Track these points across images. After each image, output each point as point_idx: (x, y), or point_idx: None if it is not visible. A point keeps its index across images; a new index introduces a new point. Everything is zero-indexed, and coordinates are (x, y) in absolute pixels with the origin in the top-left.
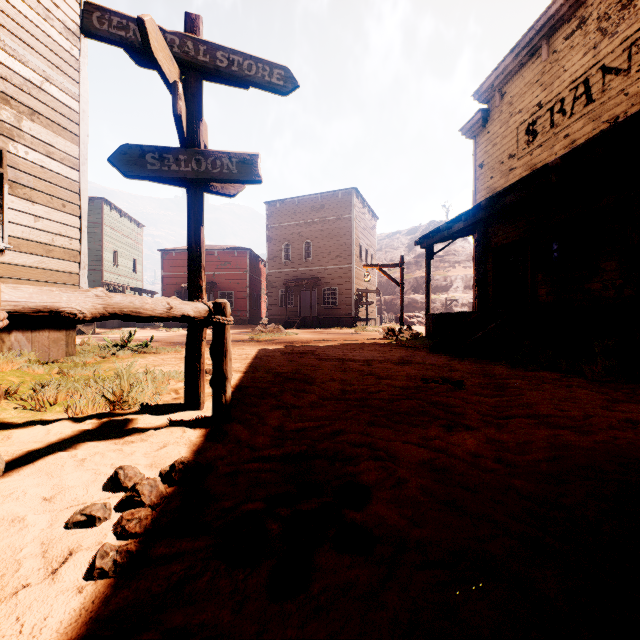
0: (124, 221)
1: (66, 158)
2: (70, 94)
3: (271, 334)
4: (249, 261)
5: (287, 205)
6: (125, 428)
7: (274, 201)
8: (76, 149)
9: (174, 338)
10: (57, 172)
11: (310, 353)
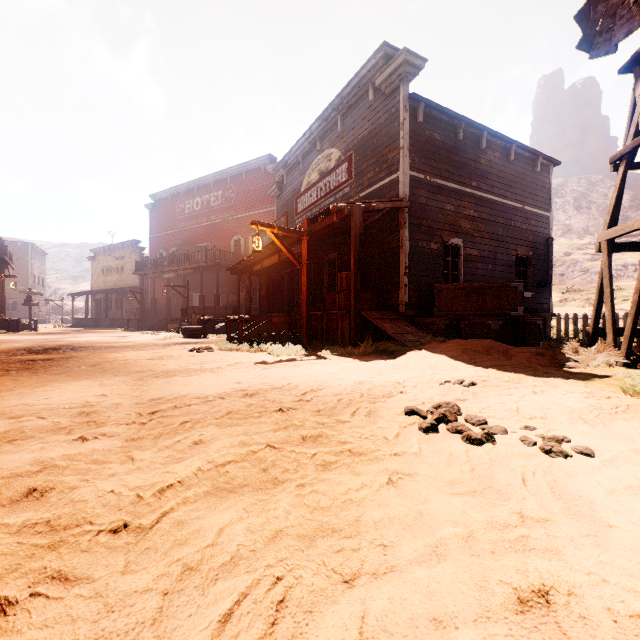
0: None
1: None
2: None
3: None
4: None
5: None
6: None
7: None
8: None
9: None
10: None
11: None
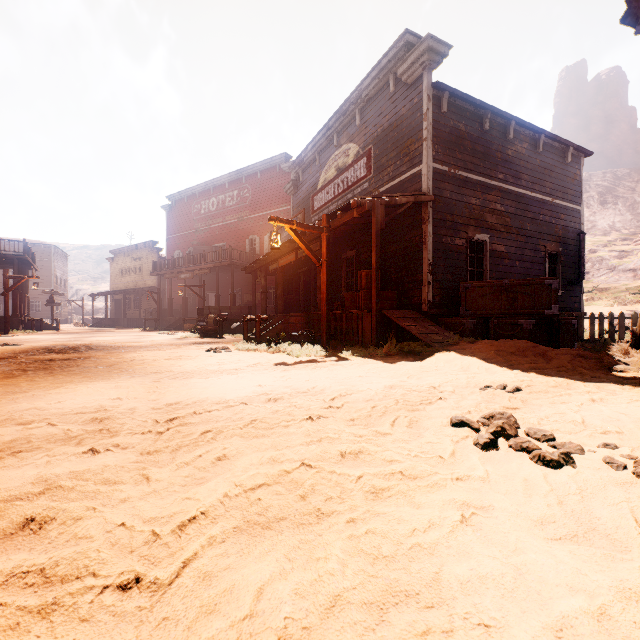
0: None
1: None
2: None
3: None
4: None
5: None
6: None
7: None
8: None
9: None
10: None
11: None
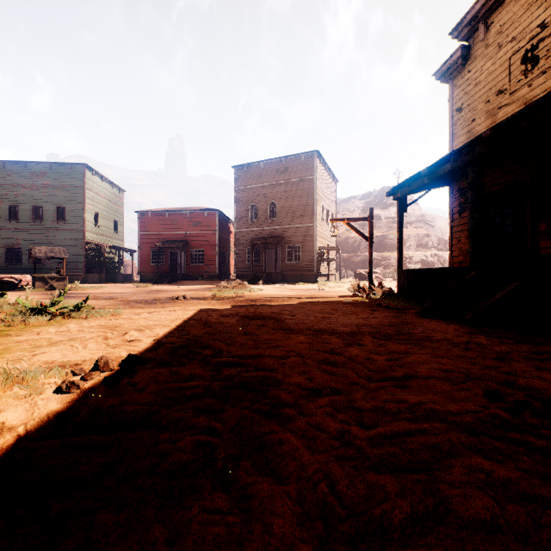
0: (105, 186)
1: None
2: None
3: (235, 290)
4: (218, 221)
5: (253, 168)
6: None
7: (241, 165)
8: None
9: (136, 295)
10: None
11: (274, 318)
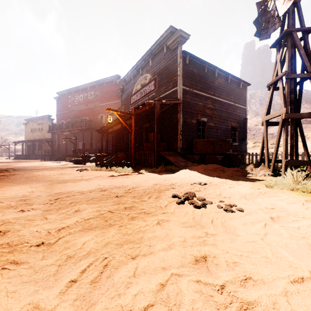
0: None
1: None
2: None
3: None
4: None
5: None
6: None
7: None
8: None
9: None
10: None
11: None
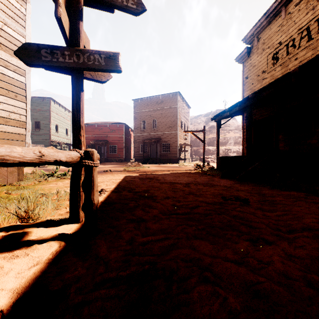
0: (61, 109)
1: (17, 69)
2: (20, 33)
3: (135, 167)
4: (124, 129)
5: (144, 101)
6: (20, 240)
7: (137, 99)
8: (23, 65)
9: None
10: (12, 77)
11: (155, 178)
